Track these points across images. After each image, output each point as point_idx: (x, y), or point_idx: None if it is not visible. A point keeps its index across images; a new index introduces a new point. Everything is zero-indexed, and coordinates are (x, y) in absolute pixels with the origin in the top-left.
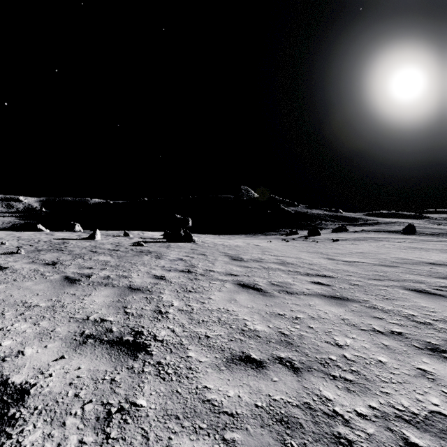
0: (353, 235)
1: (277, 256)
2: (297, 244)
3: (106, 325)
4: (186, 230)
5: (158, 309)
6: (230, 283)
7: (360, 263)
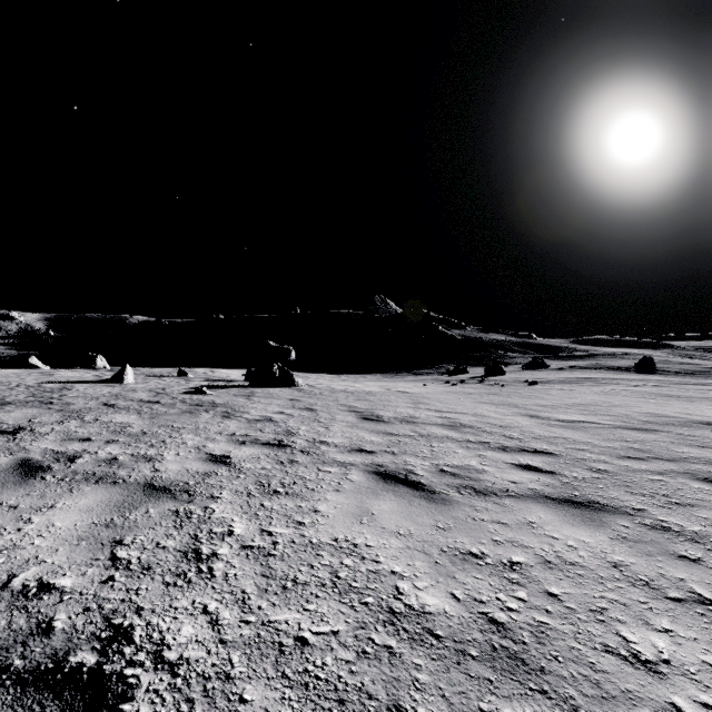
0: (557, 375)
1: (441, 412)
2: (470, 390)
3: (43, 608)
4: (286, 366)
5: (196, 545)
6: (360, 471)
7: (589, 425)
